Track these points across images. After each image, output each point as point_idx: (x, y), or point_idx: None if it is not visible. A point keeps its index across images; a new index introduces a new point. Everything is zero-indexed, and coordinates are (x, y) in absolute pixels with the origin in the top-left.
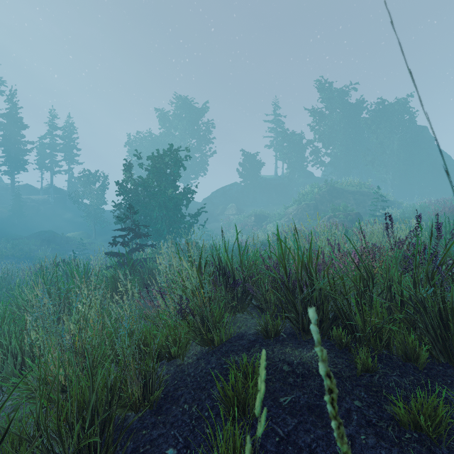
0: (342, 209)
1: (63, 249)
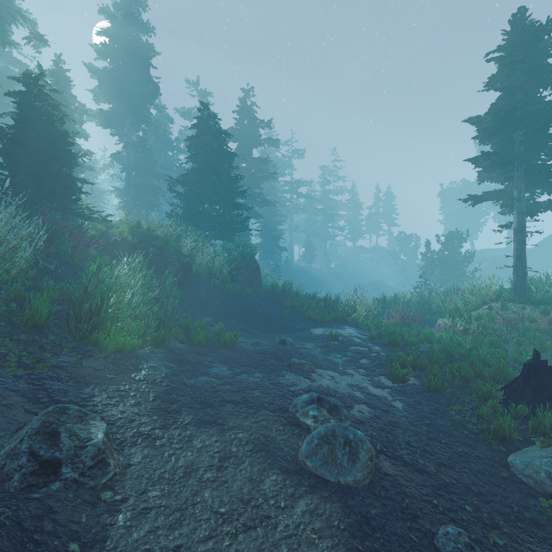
0: None
1: (387, 294)
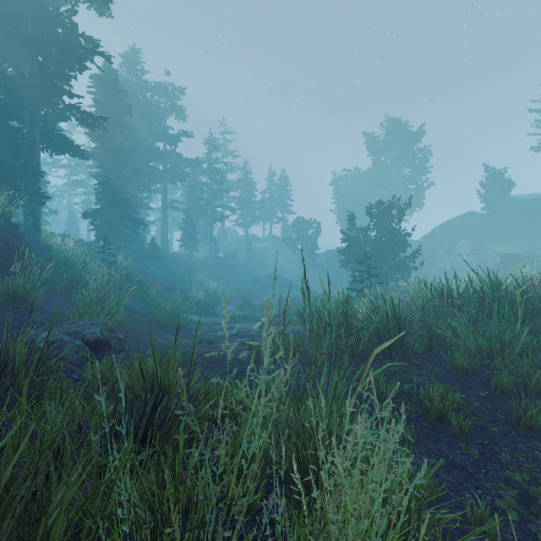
0: None
1: (285, 289)
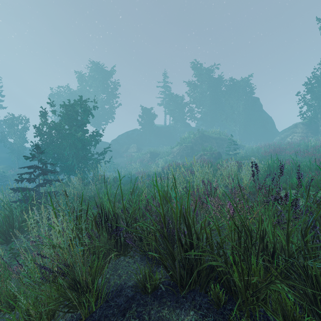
0: (209, 150)
1: None
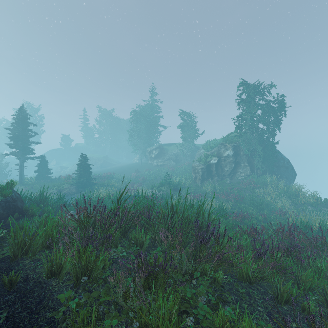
0: None
1: None
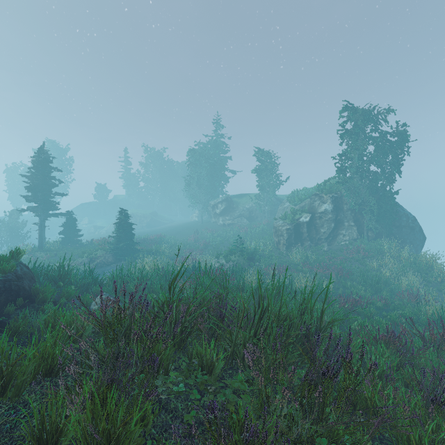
0: None
1: None
